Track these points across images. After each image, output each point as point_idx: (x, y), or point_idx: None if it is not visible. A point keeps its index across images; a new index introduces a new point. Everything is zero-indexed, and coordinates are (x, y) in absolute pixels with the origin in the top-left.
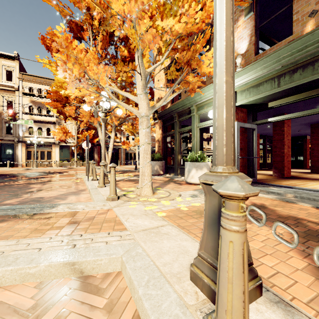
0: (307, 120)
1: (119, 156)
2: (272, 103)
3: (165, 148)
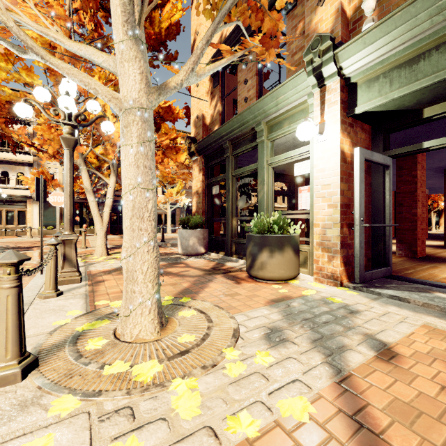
0: (443, 162)
1: None
2: (435, 108)
3: (209, 206)
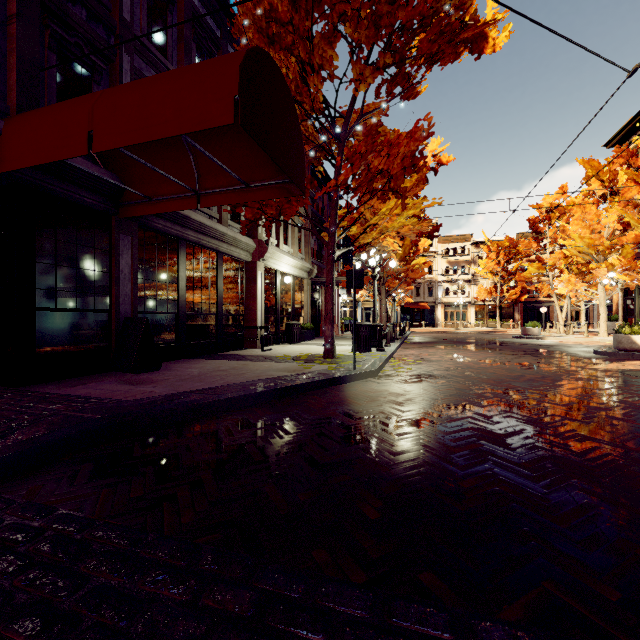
0: None
1: (551, 315)
2: None
3: (624, 310)
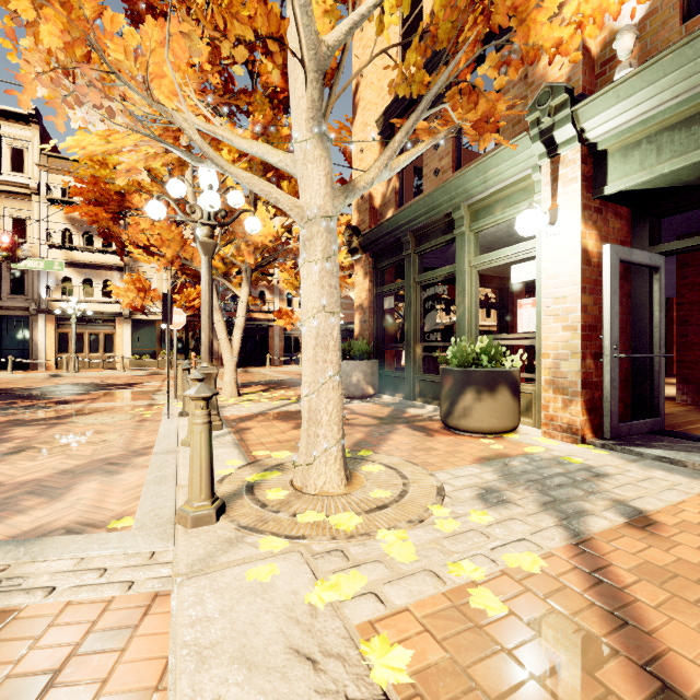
0: None
1: (271, 344)
2: None
3: (379, 327)
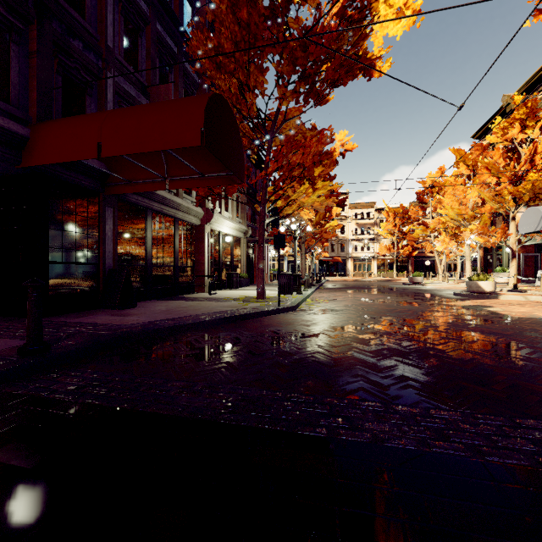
0: None
1: (435, 267)
2: None
3: (485, 263)
